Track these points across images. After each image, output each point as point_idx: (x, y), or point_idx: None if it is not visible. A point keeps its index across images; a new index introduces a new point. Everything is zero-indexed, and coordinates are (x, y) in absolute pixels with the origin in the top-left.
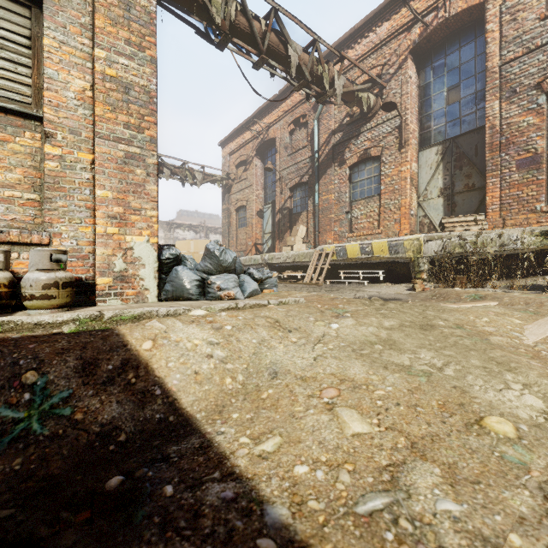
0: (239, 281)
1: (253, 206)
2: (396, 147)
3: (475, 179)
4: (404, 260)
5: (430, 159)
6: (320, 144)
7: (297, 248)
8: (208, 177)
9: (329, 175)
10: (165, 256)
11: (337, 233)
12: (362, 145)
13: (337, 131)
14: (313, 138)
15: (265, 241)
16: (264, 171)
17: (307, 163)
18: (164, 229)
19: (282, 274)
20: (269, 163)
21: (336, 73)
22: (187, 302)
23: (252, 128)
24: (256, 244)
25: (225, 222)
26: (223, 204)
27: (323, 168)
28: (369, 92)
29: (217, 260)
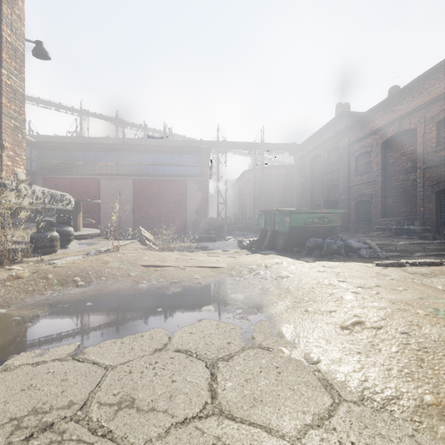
0: None
1: None
2: None
3: None
4: None
5: None
6: None
7: None
8: None
9: None
10: None
11: None
12: None
13: None
14: None
15: None
16: None
17: None
18: None
19: None
20: None
21: None
22: None
23: None
24: None
25: None
26: None
27: None
28: None
29: None
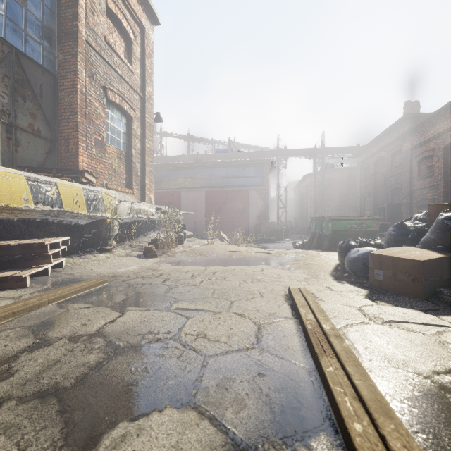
0: None
1: None
2: None
3: (41, 125)
4: (62, 219)
5: None
6: None
7: None
8: None
9: None
10: None
11: None
12: None
13: None
14: None
15: None
16: None
17: None
18: None
19: None
20: None
21: None
22: None
23: None
24: None
25: None
26: None
27: None
28: None
29: None
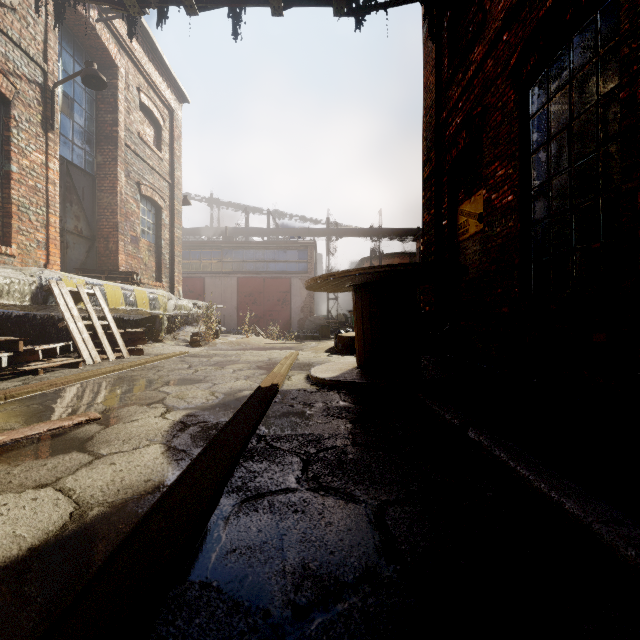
0: None
1: None
2: (39, 119)
3: (83, 225)
4: (125, 315)
5: None
6: None
7: None
8: None
9: None
10: None
11: None
12: None
13: None
14: None
15: None
16: None
17: None
18: None
19: None
20: None
21: None
22: None
23: None
24: None
25: None
26: None
27: None
28: None
29: None
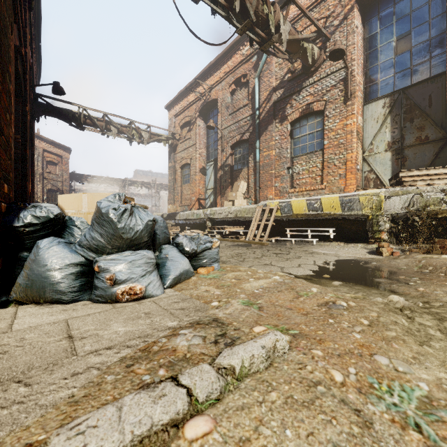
0: (159, 257)
1: (197, 164)
2: (341, 100)
3: (429, 131)
4: (356, 217)
5: (376, 112)
6: (261, 101)
7: (238, 203)
8: (154, 136)
9: (270, 131)
10: (23, 220)
11: (278, 188)
12: (304, 101)
13: (278, 88)
14: (254, 96)
15: (208, 197)
16: (206, 131)
17: (248, 121)
18: (120, 186)
19: (224, 229)
20: (211, 122)
21: (282, 17)
22: (39, 316)
23: (195, 90)
24: (199, 199)
25: (171, 178)
26: (169, 162)
27: (264, 125)
28: (313, 43)
29: (111, 228)
